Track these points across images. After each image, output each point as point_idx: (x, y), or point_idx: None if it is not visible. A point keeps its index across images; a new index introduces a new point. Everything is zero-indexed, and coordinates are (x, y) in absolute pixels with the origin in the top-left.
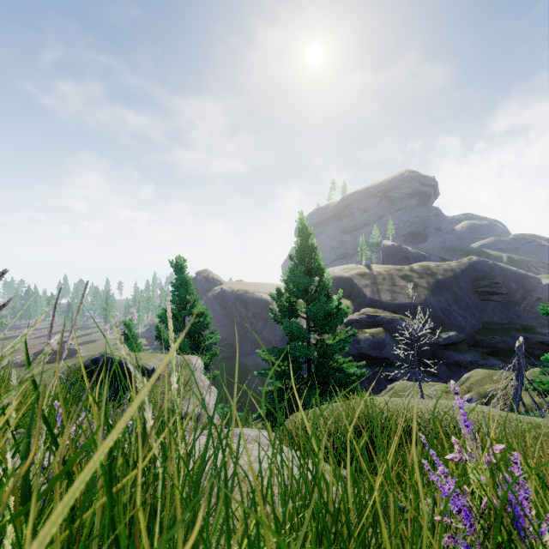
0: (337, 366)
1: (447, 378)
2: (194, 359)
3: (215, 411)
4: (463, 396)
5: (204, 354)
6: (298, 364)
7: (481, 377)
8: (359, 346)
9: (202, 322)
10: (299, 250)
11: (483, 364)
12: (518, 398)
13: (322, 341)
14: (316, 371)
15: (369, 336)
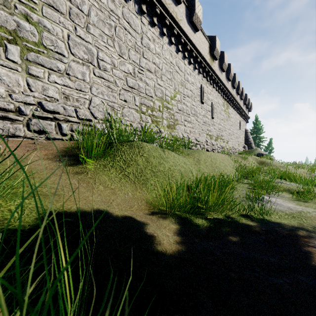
0: None
1: None
2: None
3: None
4: None
5: None
6: None
7: None
8: None
9: None
10: None
11: None
12: None
13: None
14: None
15: None
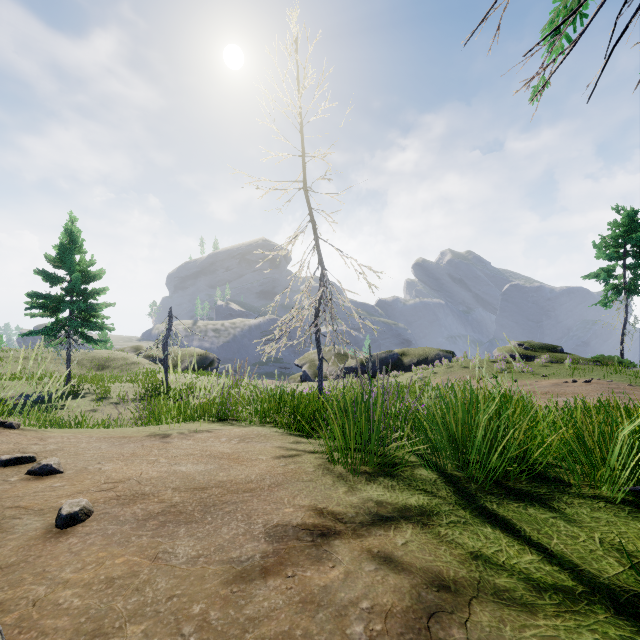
0: None
1: None
2: None
3: None
4: None
5: None
6: None
7: None
8: None
9: None
10: None
11: None
12: None
13: None
14: None
15: None
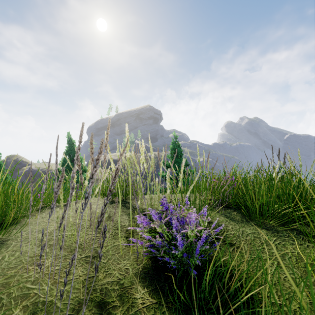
0: None
1: None
2: None
3: None
4: None
5: None
6: None
7: None
8: None
9: None
10: (70, 150)
11: None
12: None
13: None
14: None
15: None
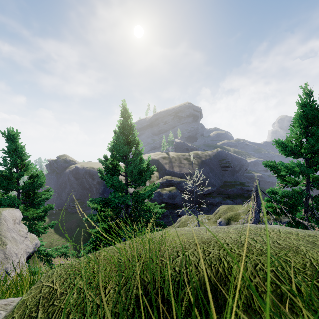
0: (146, 209)
1: (207, 212)
2: (8, 211)
3: (23, 259)
4: (217, 220)
5: (39, 208)
6: (117, 209)
7: (225, 209)
8: (162, 198)
9: (37, 182)
10: (119, 127)
11: (223, 203)
12: (258, 217)
13: (135, 192)
14: (131, 213)
15: (168, 192)
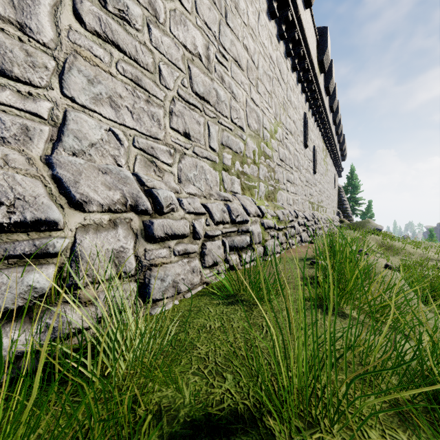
0: None
1: None
2: None
3: None
4: None
5: None
6: None
7: None
8: None
9: None
10: None
11: None
12: None
13: None
14: None
15: None
